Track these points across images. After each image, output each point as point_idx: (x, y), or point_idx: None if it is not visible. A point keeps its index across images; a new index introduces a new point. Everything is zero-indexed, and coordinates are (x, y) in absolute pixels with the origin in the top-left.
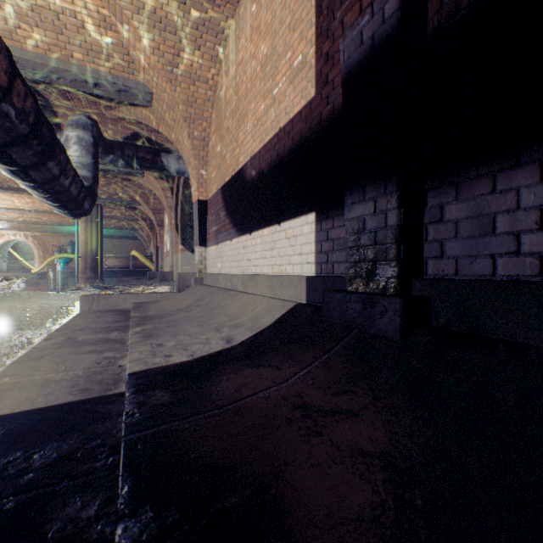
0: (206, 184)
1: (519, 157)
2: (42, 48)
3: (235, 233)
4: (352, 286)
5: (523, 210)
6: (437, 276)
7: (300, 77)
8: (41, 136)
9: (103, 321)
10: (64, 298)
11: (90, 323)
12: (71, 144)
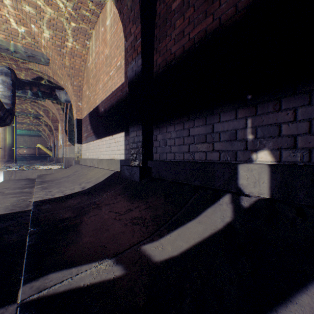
0: (81, 110)
1: (171, 122)
2: None
3: (95, 138)
4: (131, 163)
5: (172, 139)
6: (156, 159)
7: (120, 71)
8: None
9: (19, 184)
10: None
11: (11, 185)
12: None
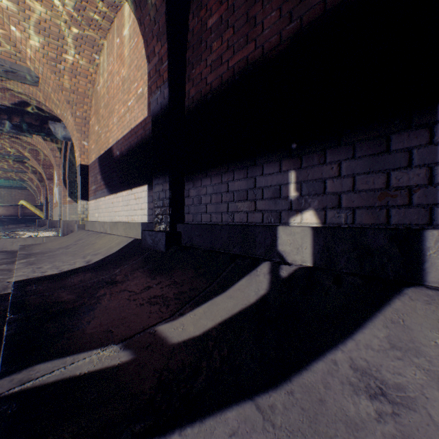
0: (88, 152)
1: (207, 173)
2: None
3: (107, 192)
4: (156, 227)
5: (208, 195)
6: (188, 222)
7: (141, 101)
8: None
9: None
10: None
11: None
12: None
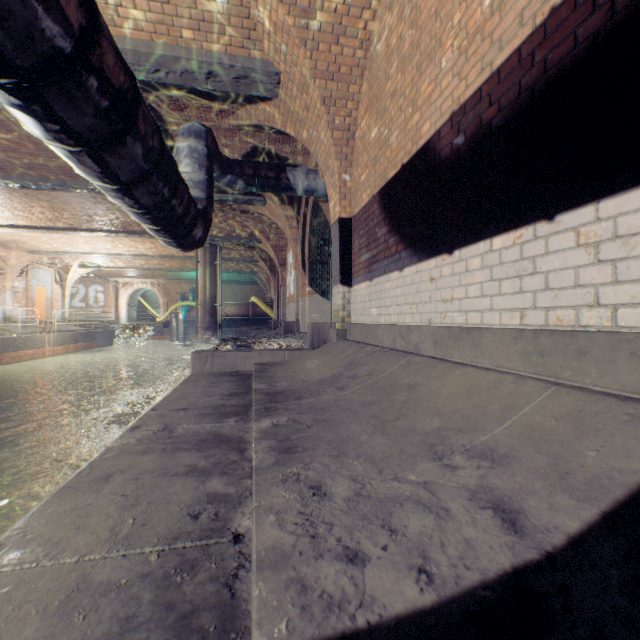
0: (350, 195)
1: None
2: (147, 31)
3: (410, 258)
4: None
5: None
6: None
7: None
8: (105, 70)
9: (216, 394)
10: (186, 348)
11: (198, 396)
12: (182, 158)
